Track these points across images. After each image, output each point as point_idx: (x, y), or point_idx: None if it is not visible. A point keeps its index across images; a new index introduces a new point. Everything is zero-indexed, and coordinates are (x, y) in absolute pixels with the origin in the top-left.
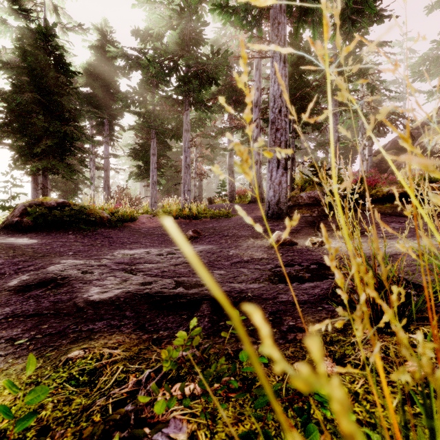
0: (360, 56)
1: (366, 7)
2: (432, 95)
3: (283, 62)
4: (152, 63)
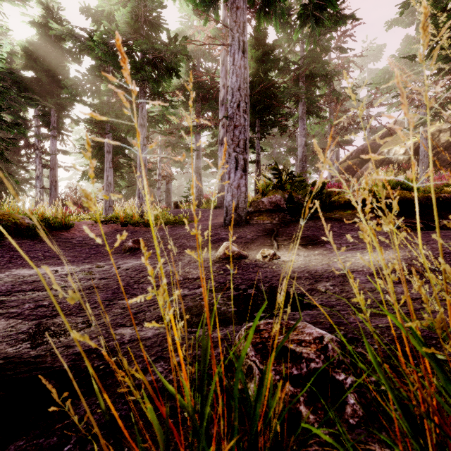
0: (326, 61)
1: (329, 4)
2: (391, 107)
3: (242, 51)
4: (98, 43)
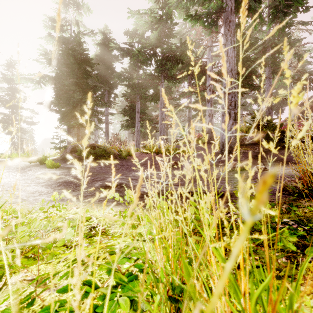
0: (289, 33)
1: (295, 3)
2: None
3: (233, 47)
4: (141, 53)
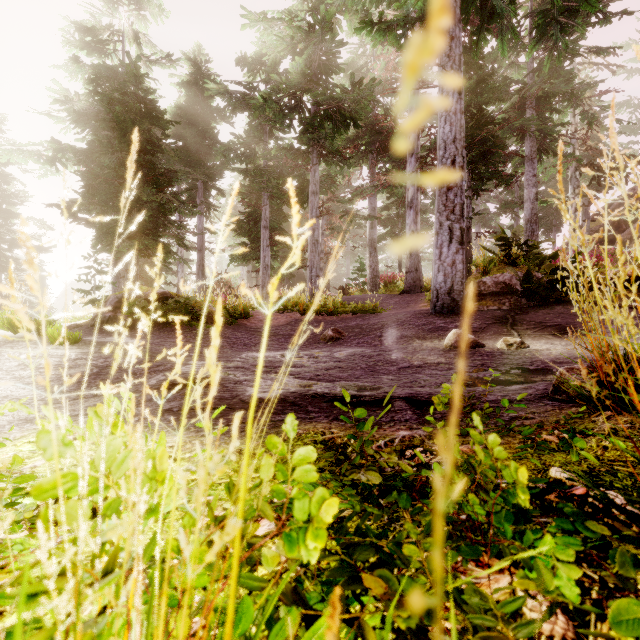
0: (571, 71)
1: (583, 4)
2: None
3: (458, 92)
4: (270, 103)
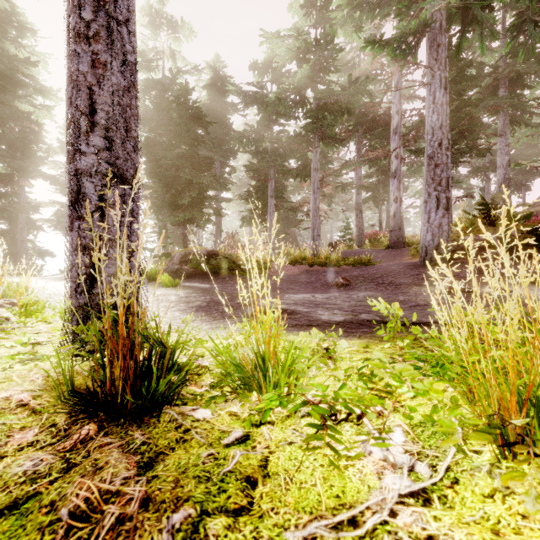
0: None
1: None
2: None
3: (444, 88)
4: (283, 102)
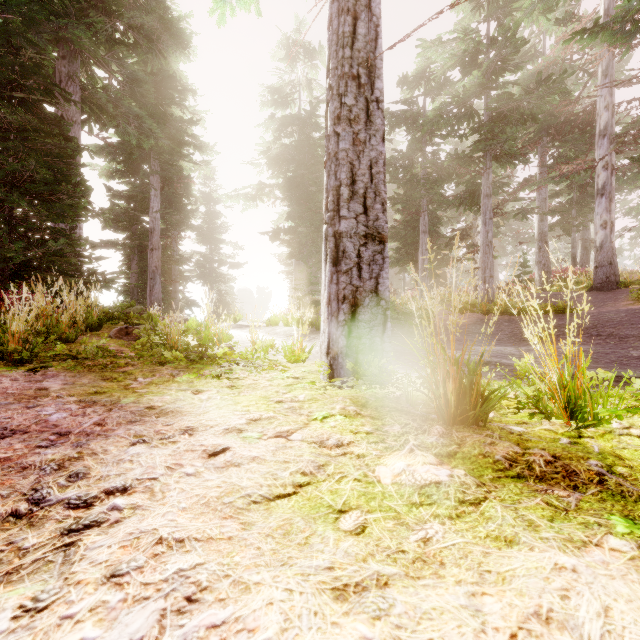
0: None
1: None
2: None
3: None
4: (446, 120)
